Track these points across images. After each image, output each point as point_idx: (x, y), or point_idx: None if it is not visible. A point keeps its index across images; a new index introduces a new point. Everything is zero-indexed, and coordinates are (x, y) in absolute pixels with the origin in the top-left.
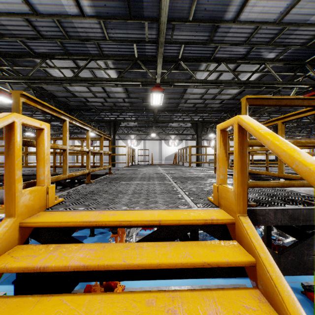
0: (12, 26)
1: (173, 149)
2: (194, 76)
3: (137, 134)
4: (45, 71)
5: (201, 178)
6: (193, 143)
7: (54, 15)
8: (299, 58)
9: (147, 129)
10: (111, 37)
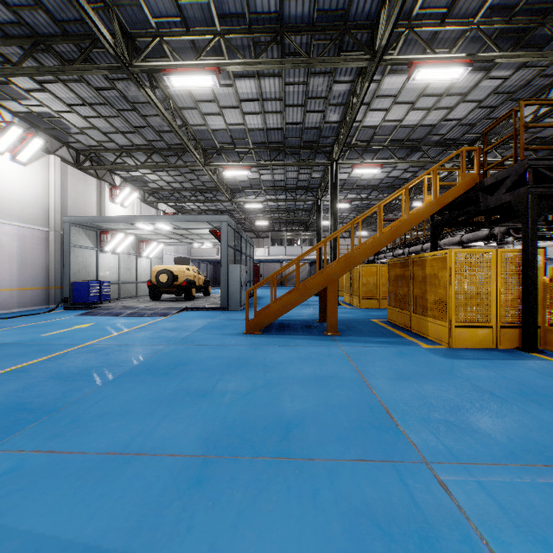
0: (475, 116)
1: None
2: None
3: None
4: None
5: None
6: None
7: (490, 93)
8: None
9: None
10: (547, 64)
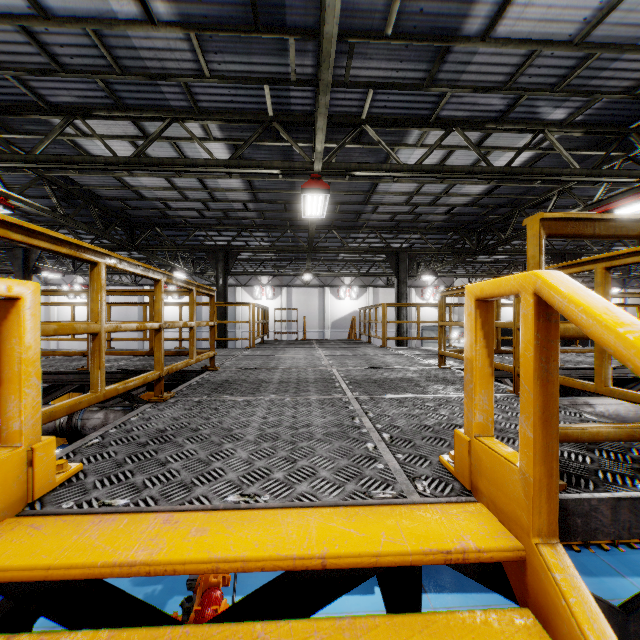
0: None
1: (348, 305)
2: (395, 157)
3: (273, 274)
4: (74, 143)
5: (412, 385)
6: (388, 293)
7: (87, 20)
8: (617, 121)
9: (295, 264)
10: (215, 71)
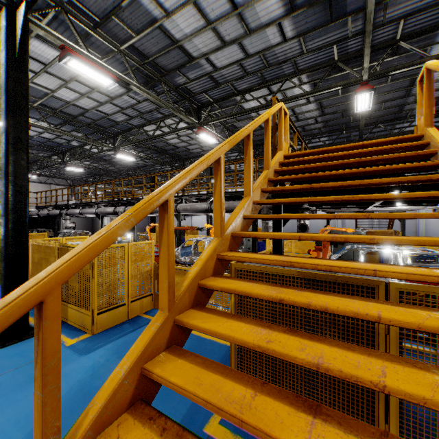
0: (228, 74)
1: None
2: (423, 54)
3: None
4: (241, 106)
5: None
6: None
7: (261, 51)
8: None
9: None
10: (308, 49)
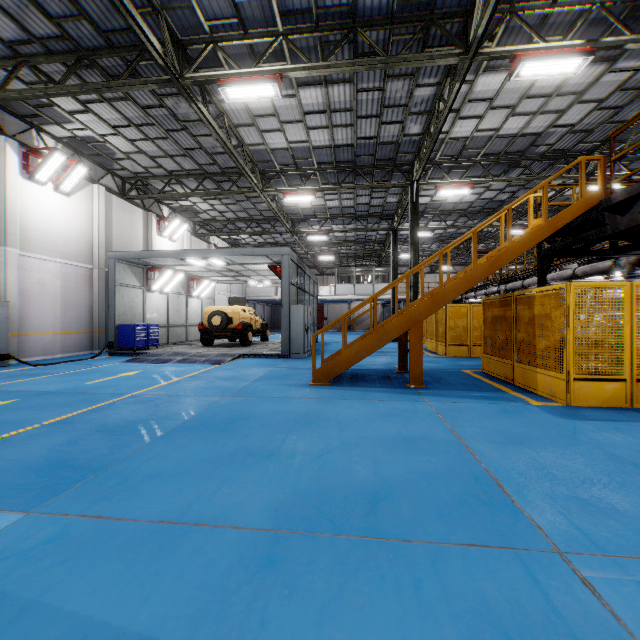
0: (593, 120)
1: None
2: None
3: None
4: None
5: None
6: None
7: (614, 90)
8: None
9: None
10: None
